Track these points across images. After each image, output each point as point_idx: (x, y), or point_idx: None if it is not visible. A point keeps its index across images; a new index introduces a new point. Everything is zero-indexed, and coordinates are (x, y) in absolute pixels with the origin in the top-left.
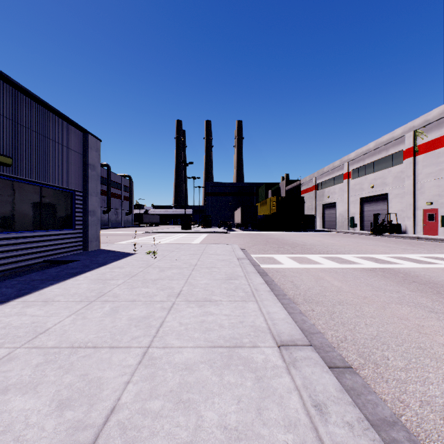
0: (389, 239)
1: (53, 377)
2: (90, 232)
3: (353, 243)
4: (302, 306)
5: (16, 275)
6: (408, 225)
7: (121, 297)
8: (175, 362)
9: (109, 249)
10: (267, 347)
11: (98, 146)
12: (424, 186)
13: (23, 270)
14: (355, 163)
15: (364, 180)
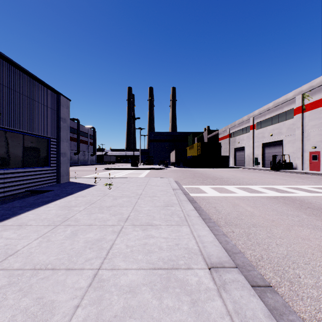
0: (284, 174)
1: (11, 301)
2: (62, 169)
3: (258, 176)
4: (224, 228)
5: (3, 202)
6: (298, 163)
7: (80, 221)
8: (120, 284)
9: (76, 181)
10: (199, 269)
11: (68, 104)
12: (309, 135)
13: (9, 198)
14: (258, 118)
15: (265, 130)
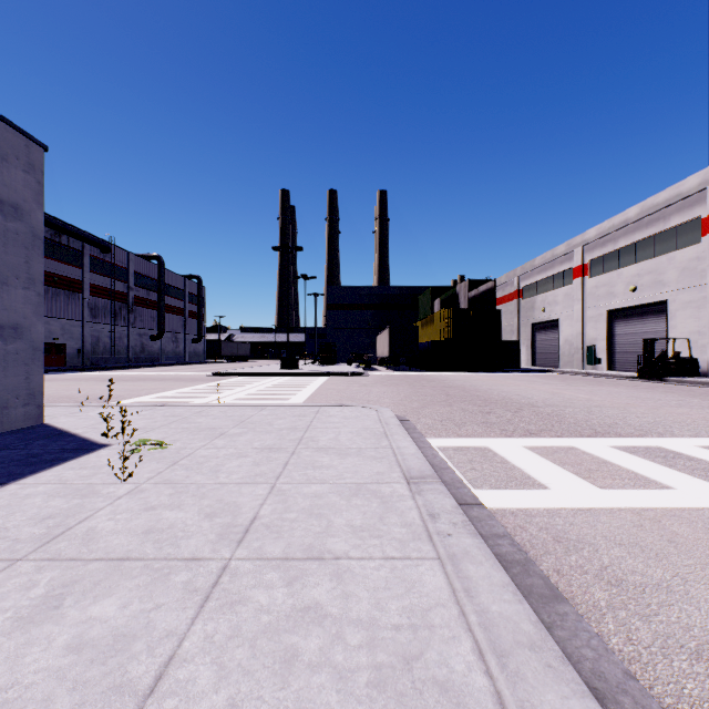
0: (690, 390)
1: None
2: (0, 383)
3: (631, 399)
4: None
5: None
6: None
7: None
8: None
9: (61, 425)
10: None
11: (36, 160)
12: None
13: None
14: (597, 247)
15: (616, 277)
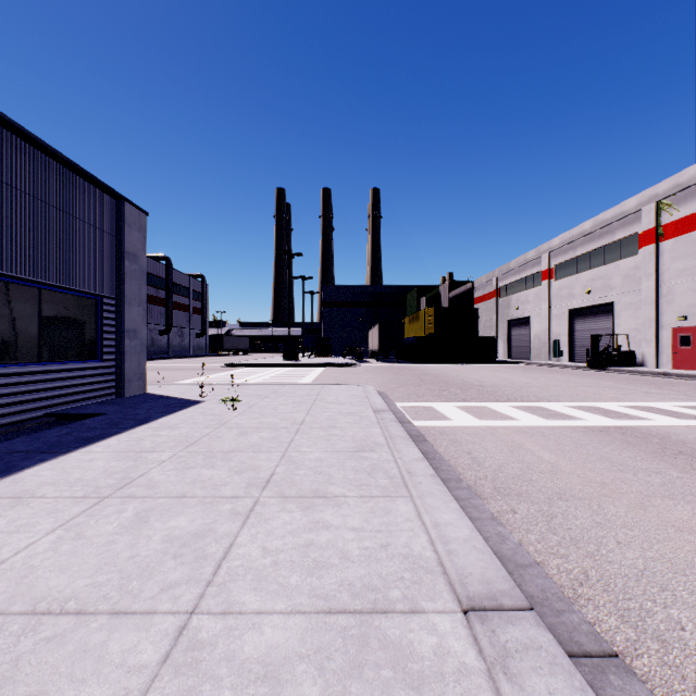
0: (618, 376)
1: None
2: (128, 366)
3: (561, 382)
4: (494, 503)
5: None
6: (647, 354)
7: (160, 488)
8: (242, 657)
9: (160, 393)
10: (440, 614)
11: (143, 223)
12: (673, 291)
13: (7, 431)
14: (560, 254)
15: (575, 281)
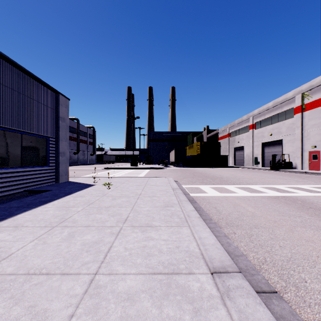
0: (284, 173)
1: (1, 309)
2: (61, 168)
3: (258, 176)
4: (226, 230)
5: (1, 202)
6: (297, 163)
7: (78, 222)
8: (118, 291)
9: (75, 181)
10: (201, 274)
11: (67, 104)
12: (309, 134)
13: (7, 198)
14: (258, 117)
15: (265, 129)
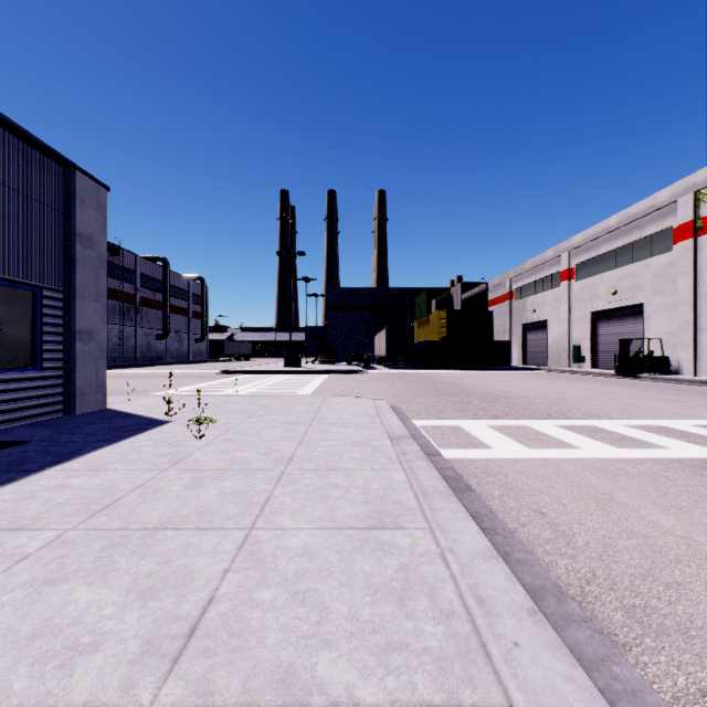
0: (656, 385)
1: None
2: (80, 376)
3: (597, 392)
4: (651, 665)
5: None
6: (683, 360)
7: None
8: None
9: (123, 409)
10: None
11: (102, 200)
12: None
13: None
14: (582, 253)
15: (599, 281)
